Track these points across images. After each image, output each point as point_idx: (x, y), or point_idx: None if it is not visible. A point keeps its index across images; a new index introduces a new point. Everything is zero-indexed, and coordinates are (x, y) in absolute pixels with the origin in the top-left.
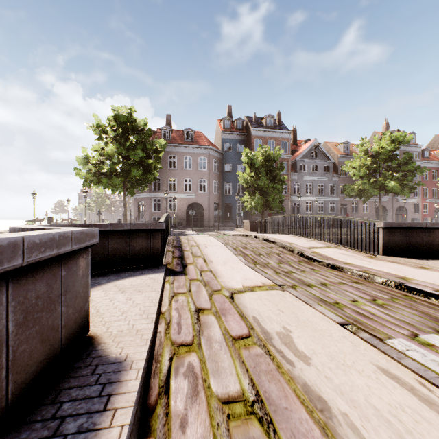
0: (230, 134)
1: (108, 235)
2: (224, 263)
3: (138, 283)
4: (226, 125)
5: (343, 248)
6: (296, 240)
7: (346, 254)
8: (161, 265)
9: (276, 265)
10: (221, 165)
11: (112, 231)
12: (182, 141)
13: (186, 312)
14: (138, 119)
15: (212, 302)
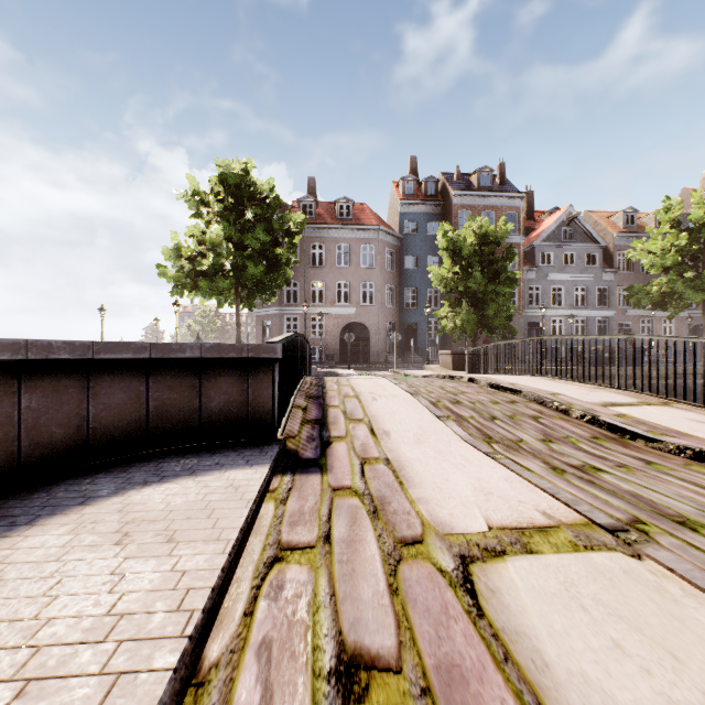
0: (414, 205)
1: (146, 370)
2: (417, 439)
3: (186, 502)
4: (407, 189)
5: (687, 407)
6: (562, 387)
7: (704, 421)
8: (271, 442)
9: (541, 445)
10: (400, 258)
11: (156, 361)
12: (333, 220)
13: (298, 682)
14: (259, 181)
15: (400, 613)
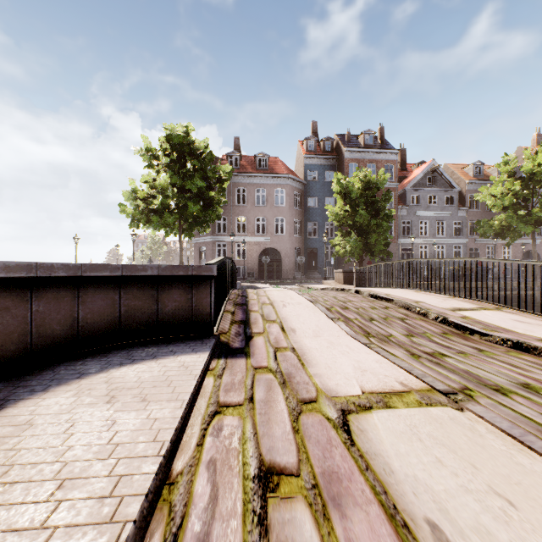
0: (315, 159)
1: (119, 284)
2: (315, 334)
3: (152, 376)
4: (309, 146)
5: (513, 311)
6: (424, 297)
7: (524, 321)
8: (209, 336)
9: (405, 338)
10: (304, 199)
11: (126, 278)
12: (253, 170)
13: (234, 481)
14: (197, 140)
15: (300, 443)
